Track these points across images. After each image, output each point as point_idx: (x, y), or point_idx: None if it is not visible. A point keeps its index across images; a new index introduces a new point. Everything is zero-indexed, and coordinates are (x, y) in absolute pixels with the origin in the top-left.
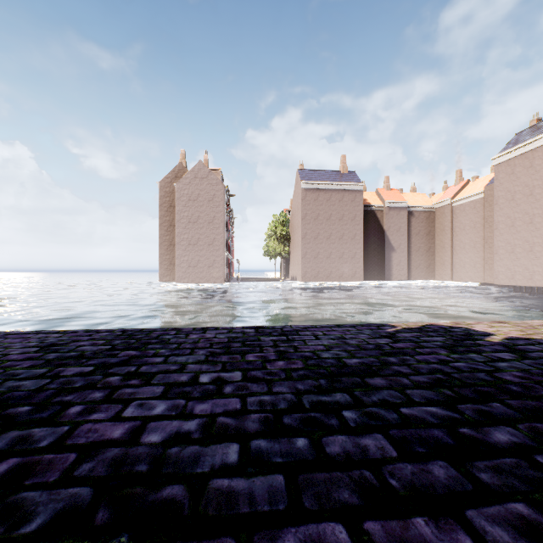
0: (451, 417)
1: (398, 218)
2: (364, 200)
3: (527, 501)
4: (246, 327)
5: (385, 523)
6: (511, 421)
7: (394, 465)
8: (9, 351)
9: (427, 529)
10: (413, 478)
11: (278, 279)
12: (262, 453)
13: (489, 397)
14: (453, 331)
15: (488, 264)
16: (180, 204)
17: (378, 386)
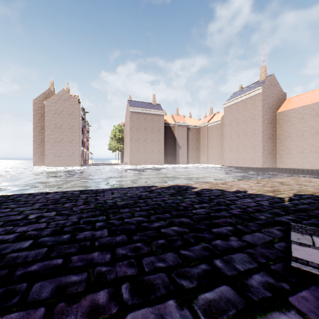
0: (144, 220)
1: (182, 131)
2: (165, 120)
3: (143, 242)
4: (76, 191)
5: (81, 256)
6: (166, 219)
7: (102, 238)
8: None
9: (97, 255)
10: (106, 241)
11: (117, 164)
12: (43, 242)
13: (167, 212)
14: (182, 187)
15: (222, 155)
16: (48, 115)
17: (124, 212)
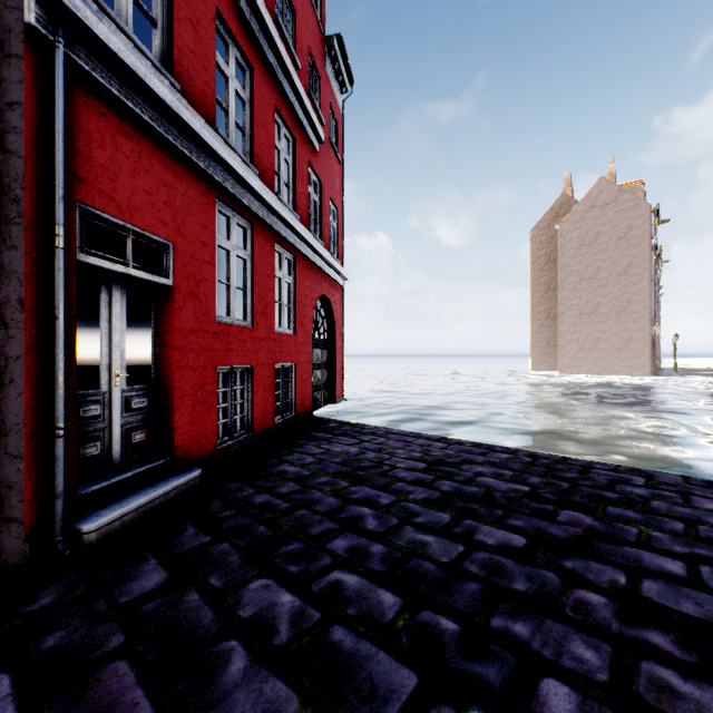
0: None
1: None
2: None
3: None
4: None
5: None
6: None
7: None
8: (395, 462)
9: None
10: None
11: None
12: None
13: None
14: None
15: None
16: (564, 254)
17: None
